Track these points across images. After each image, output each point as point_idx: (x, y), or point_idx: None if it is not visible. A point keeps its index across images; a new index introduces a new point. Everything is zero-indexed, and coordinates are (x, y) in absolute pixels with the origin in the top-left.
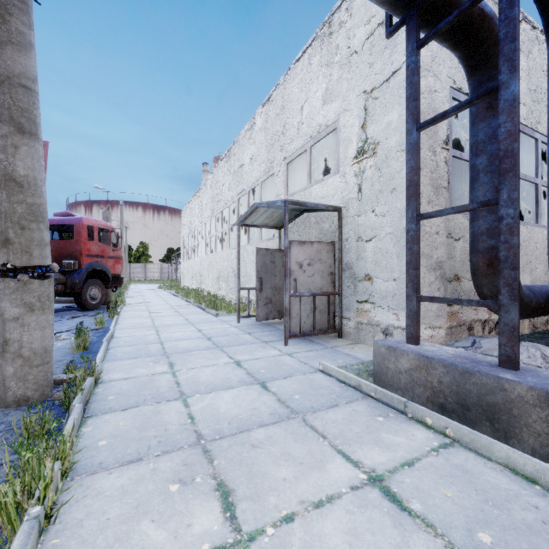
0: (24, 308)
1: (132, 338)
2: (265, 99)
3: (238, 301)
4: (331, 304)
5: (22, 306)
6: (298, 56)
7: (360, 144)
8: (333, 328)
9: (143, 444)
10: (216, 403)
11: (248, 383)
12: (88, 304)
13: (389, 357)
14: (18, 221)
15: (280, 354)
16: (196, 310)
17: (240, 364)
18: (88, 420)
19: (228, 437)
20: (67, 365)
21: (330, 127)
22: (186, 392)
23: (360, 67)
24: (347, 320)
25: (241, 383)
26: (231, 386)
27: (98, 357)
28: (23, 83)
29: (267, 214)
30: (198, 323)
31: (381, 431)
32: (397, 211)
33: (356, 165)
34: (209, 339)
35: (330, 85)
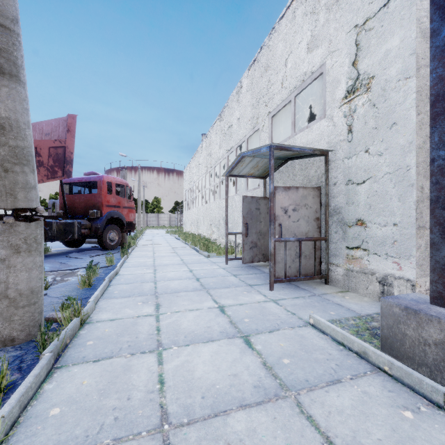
0: (10, 250)
1: (132, 276)
2: (251, 63)
3: (226, 245)
4: (317, 250)
5: (8, 248)
6: (282, 13)
7: (350, 82)
8: (319, 273)
9: (96, 421)
10: (192, 362)
11: (230, 336)
12: (108, 245)
13: (407, 321)
14: (1, 164)
15: (265, 300)
16: (192, 252)
17: (224, 309)
18: (56, 373)
19: (199, 422)
20: (62, 303)
21: (316, 73)
22: (164, 342)
23: (350, 1)
24: (335, 266)
25: (222, 335)
26: (211, 338)
27: (93, 295)
28: (1, 22)
29: (252, 163)
30: (191, 264)
31: (417, 441)
32: (398, 147)
33: (345, 106)
34: (198, 280)
35: (316, 31)
